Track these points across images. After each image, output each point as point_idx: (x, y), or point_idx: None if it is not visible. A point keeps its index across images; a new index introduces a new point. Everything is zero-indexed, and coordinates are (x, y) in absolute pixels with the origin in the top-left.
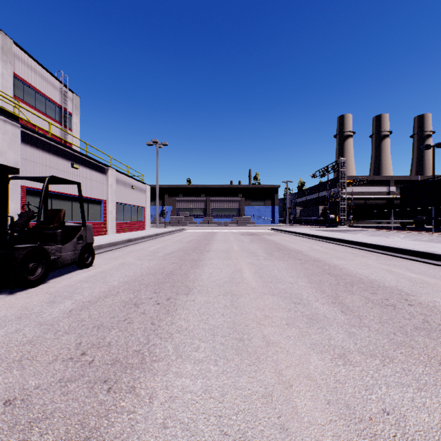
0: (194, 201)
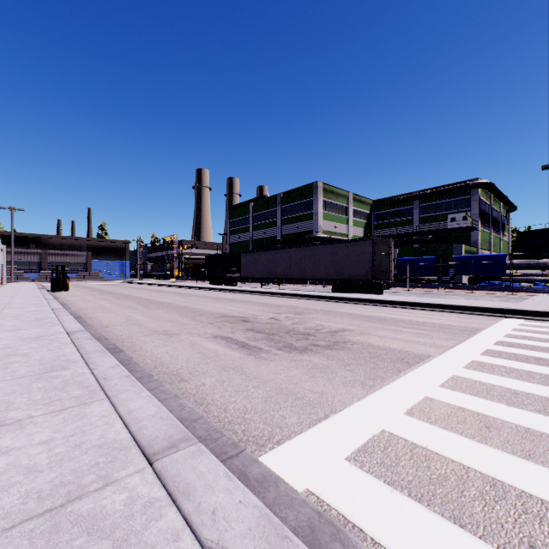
0: (25, 253)
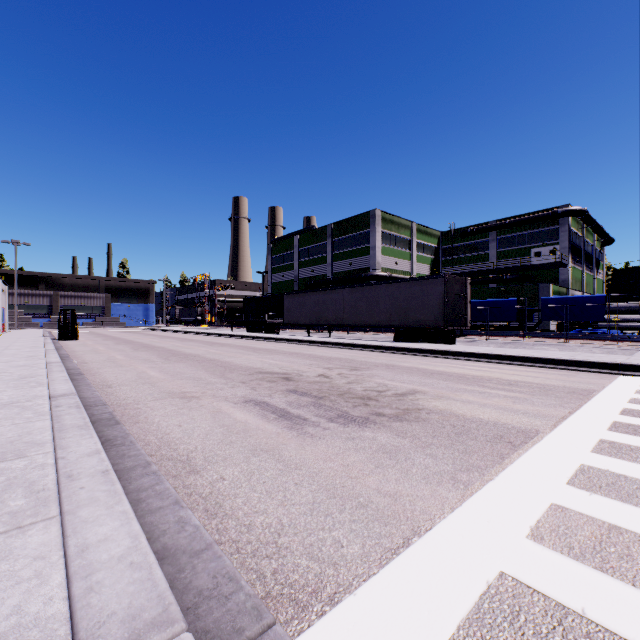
0: (32, 295)
